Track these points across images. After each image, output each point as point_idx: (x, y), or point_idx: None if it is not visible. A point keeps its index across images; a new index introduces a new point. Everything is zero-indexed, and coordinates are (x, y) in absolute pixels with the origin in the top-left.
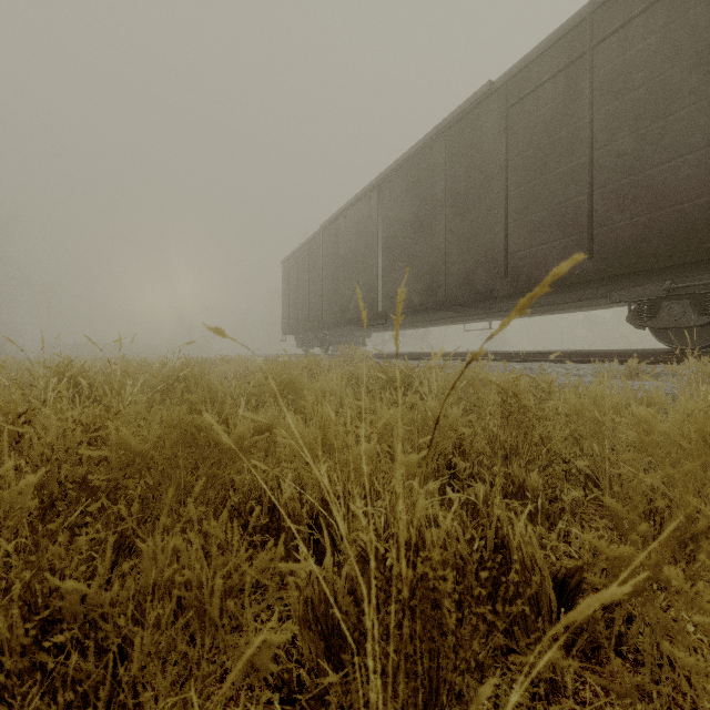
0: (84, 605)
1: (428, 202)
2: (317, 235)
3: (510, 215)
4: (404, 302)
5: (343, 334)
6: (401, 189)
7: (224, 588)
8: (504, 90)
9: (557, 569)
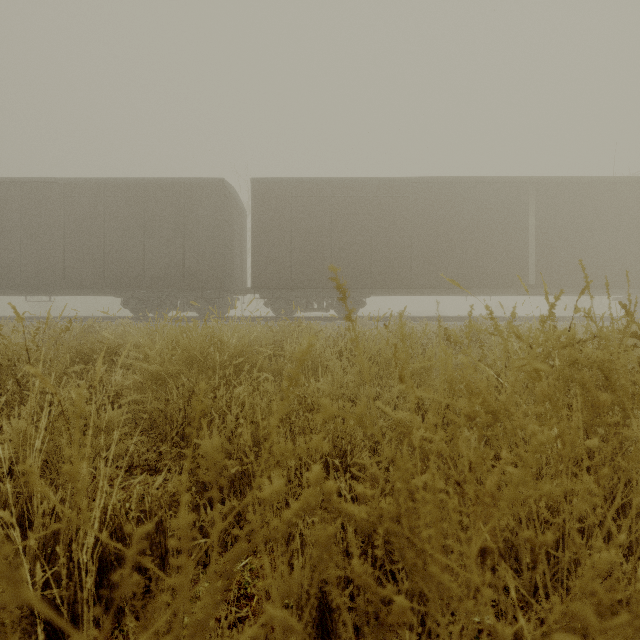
0: None
1: (5, 220)
2: None
3: (67, 250)
4: None
5: None
6: None
7: None
8: (63, 186)
9: None
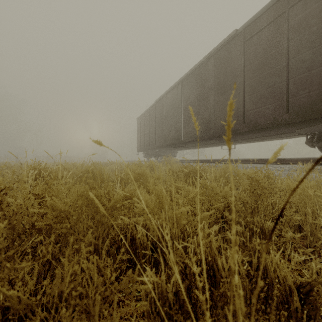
0: (21, 305)
1: (205, 88)
2: (153, 106)
3: (246, 93)
4: (193, 136)
5: (165, 151)
6: (192, 83)
7: (102, 297)
8: (243, 33)
9: (294, 282)
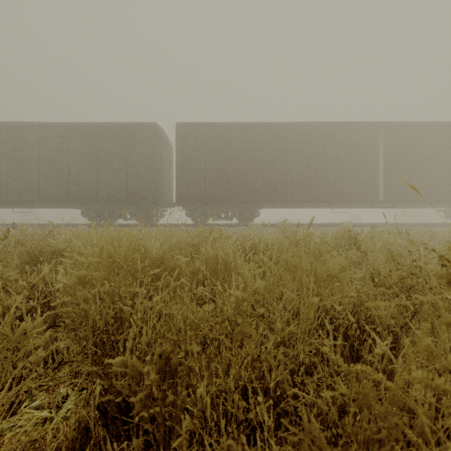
0: None
1: None
2: None
3: (41, 175)
4: None
5: None
6: None
7: None
8: (38, 128)
9: None
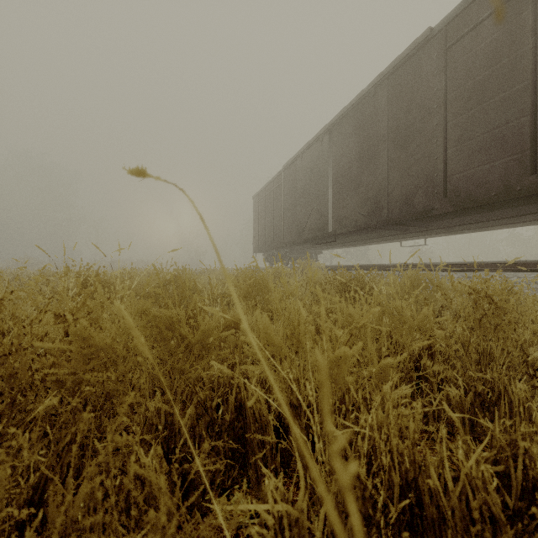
0: None
1: (372, 139)
2: (280, 175)
3: (449, 142)
4: (351, 223)
5: (300, 251)
6: (348, 131)
7: None
8: (443, 33)
9: None
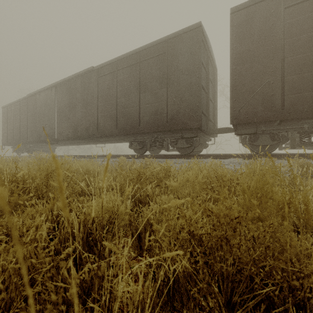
0: None
1: (74, 99)
2: (25, 99)
3: (99, 111)
4: (65, 135)
5: (41, 146)
6: (64, 91)
7: None
8: (97, 71)
9: None
